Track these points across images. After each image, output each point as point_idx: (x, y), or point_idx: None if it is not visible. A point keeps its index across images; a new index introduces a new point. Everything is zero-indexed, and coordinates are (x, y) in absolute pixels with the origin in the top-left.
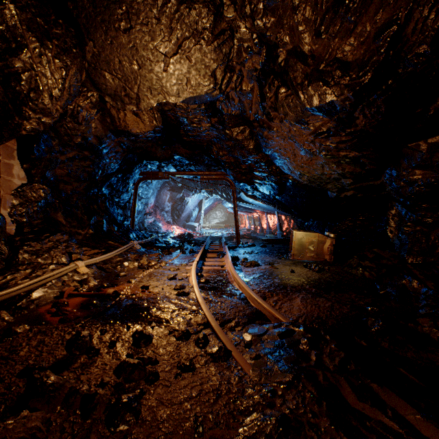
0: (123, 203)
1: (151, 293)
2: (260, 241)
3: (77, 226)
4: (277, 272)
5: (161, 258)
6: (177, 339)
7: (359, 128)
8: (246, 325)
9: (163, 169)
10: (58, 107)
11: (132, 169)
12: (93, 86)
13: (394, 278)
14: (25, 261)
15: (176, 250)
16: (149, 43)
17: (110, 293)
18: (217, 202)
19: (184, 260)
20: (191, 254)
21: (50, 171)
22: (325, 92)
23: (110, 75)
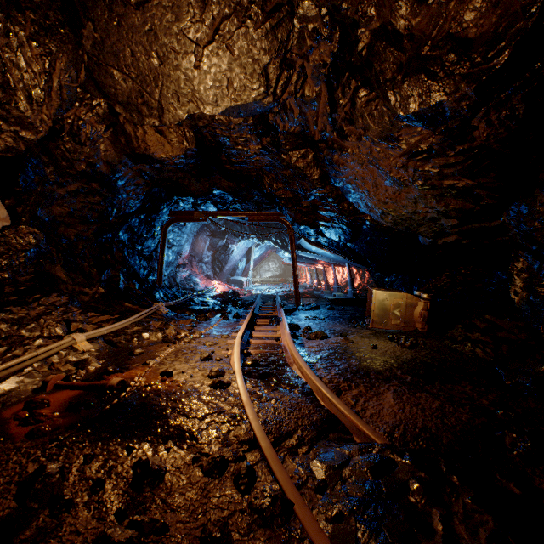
0: (148, 252)
1: (174, 383)
2: (326, 301)
3: (83, 282)
4: (353, 348)
5: (195, 327)
6: (204, 473)
7: (477, 144)
8: (315, 443)
9: (200, 208)
10: (44, 116)
11: (158, 207)
12: (98, 91)
13: (528, 361)
14: (0, 334)
15: (216, 314)
16: (172, 25)
17: (114, 384)
18: (270, 251)
19: (226, 329)
20: (235, 320)
21: (43, 210)
22: (429, 90)
23: (120, 73)
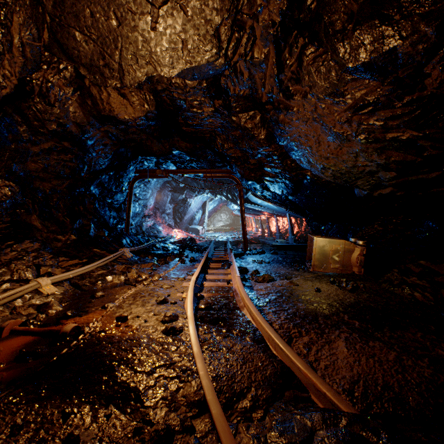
0: (118, 204)
1: (128, 328)
2: (270, 246)
3: (57, 230)
4: (298, 291)
5: (155, 270)
6: None
7: (428, 92)
8: (270, 406)
9: (162, 167)
10: (7, 72)
11: (125, 165)
12: (62, 53)
13: None
14: None
15: (175, 258)
16: None
17: (67, 331)
18: (222, 204)
19: (182, 272)
20: (191, 263)
21: (18, 165)
22: (382, 36)
23: (81, 35)
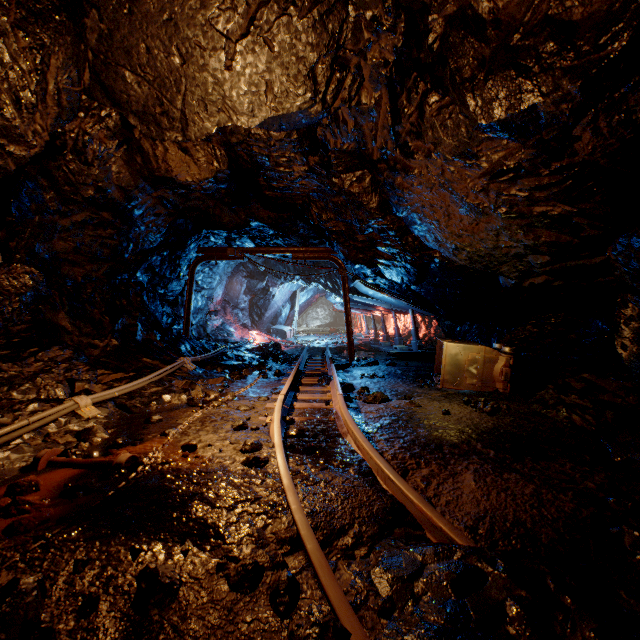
0: (173, 296)
1: (198, 459)
2: (386, 355)
3: (92, 333)
4: (420, 414)
5: (227, 387)
6: (232, 587)
7: (579, 159)
8: (376, 543)
9: (235, 244)
10: (38, 127)
11: (184, 242)
12: (106, 97)
13: None
14: None
15: (253, 371)
16: (197, 13)
17: (122, 462)
18: (319, 295)
19: (265, 389)
20: (276, 378)
21: (43, 244)
22: (520, 90)
23: (133, 75)
